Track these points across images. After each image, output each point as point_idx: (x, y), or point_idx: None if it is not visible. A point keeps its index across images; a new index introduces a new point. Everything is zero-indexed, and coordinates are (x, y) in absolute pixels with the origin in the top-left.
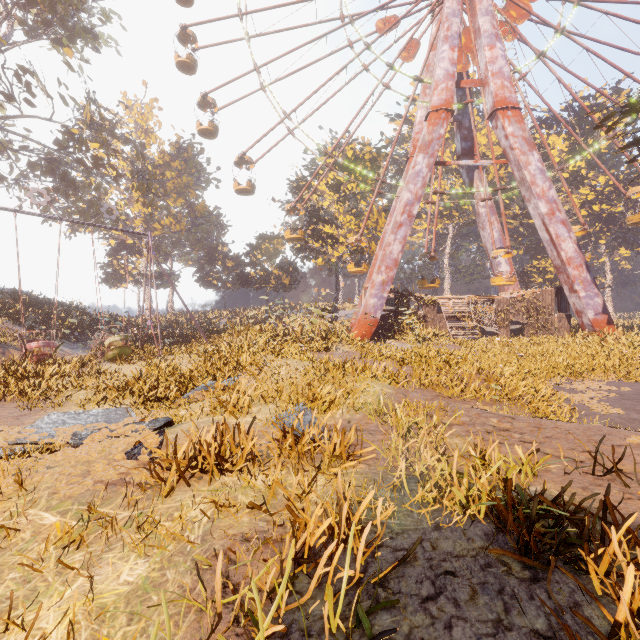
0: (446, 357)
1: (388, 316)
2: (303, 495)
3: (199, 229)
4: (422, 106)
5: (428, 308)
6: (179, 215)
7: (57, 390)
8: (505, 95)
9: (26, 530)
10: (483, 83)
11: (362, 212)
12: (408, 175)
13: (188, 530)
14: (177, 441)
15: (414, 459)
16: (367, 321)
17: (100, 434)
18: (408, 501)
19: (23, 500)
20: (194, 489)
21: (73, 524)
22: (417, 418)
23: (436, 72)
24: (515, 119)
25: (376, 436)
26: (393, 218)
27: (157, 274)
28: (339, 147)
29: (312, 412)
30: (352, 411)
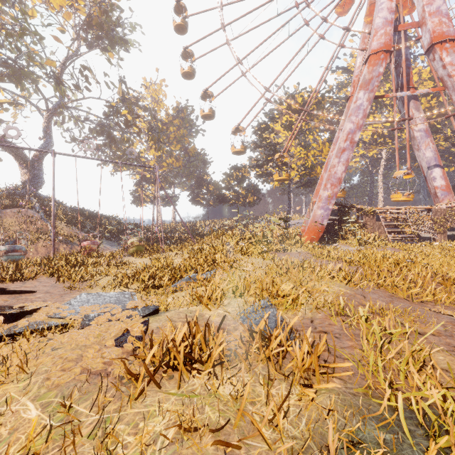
0: (394, 259)
1: (332, 224)
2: (274, 418)
3: (191, 165)
4: (361, 53)
5: (368, 217)
6: (178, 156)
7: (92, 275)
8: (443, 30)
9: (7, 423)
10: (420, 24)
11: (309, 144)
12: (350, 109)
13: (148, 454)
14: (159, 330)
15: (402, 384)
16: (315, 228)
17: (103, 317)
18: (410, 452)
19: (22, 383)
20: (164, 390)
21: (47, 423)
22: (384, 323)
23: (375, 21)
24: (453, 49)
25: (343, 341)
26: (337, 145)
27: (164, 196)
28: (291, 96)
29: (276, 309)
30: (313, 309)
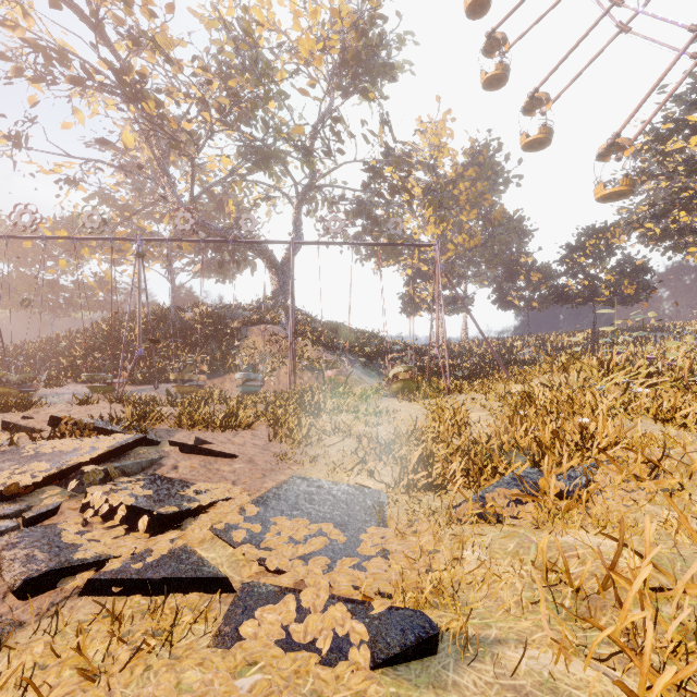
0: None
1: None
2: None
3: (496, 241)
4: None
5: None
6: (473, 229)
7: (324, 433)
8: None
9: None
10: None
11: None
12: None
13: None
14: None
15: None
16: None
17: (275, 615)
18: None
19: None
20: None
21: None
22: None
23: None
24: None
25: None
26: None
27: (450, 299)
28: None
29: None
30: None
